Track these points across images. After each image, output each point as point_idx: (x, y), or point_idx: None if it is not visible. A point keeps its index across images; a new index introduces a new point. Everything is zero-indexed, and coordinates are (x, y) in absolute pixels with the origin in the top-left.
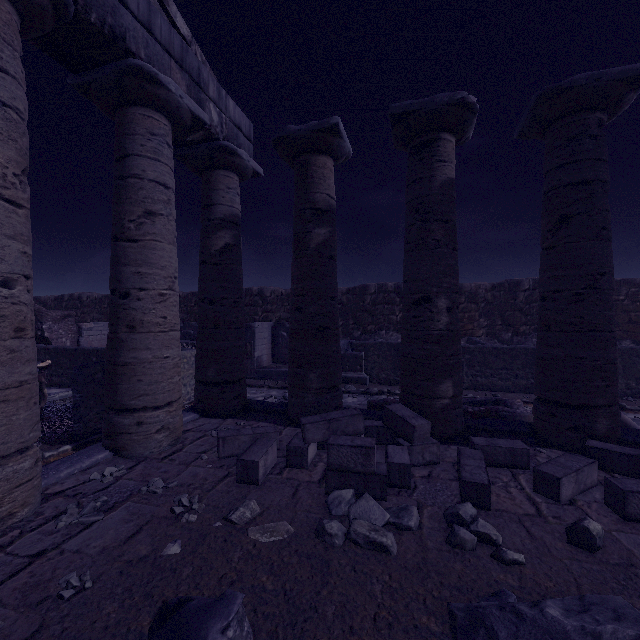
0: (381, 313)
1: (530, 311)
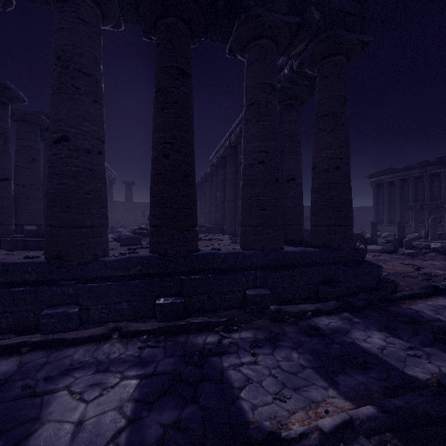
0: None
1: None
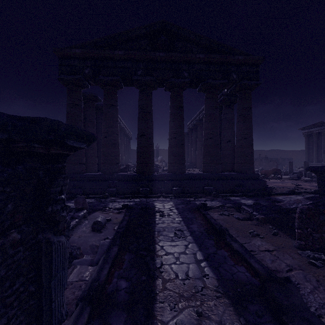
0: None
1: None
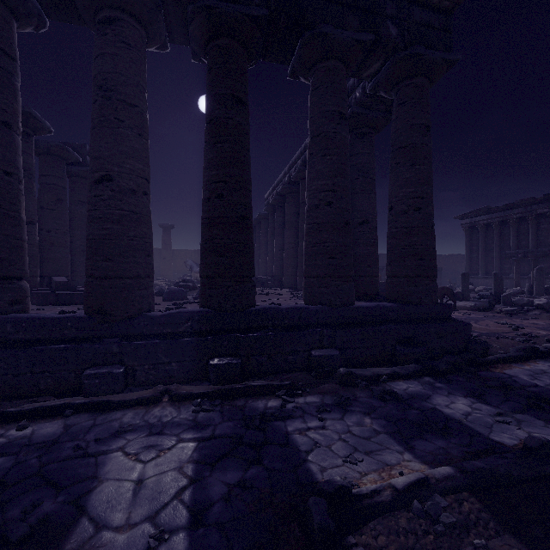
0: None
1: None
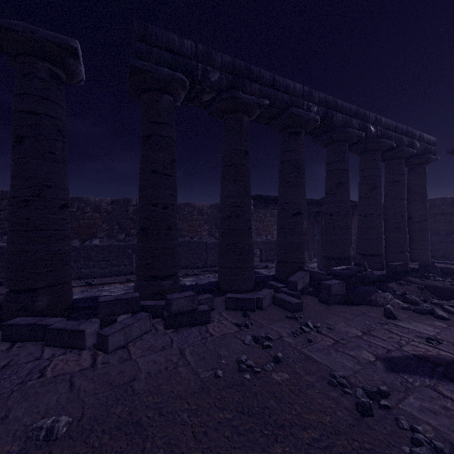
0: (5, 218)
1: (137, 219)
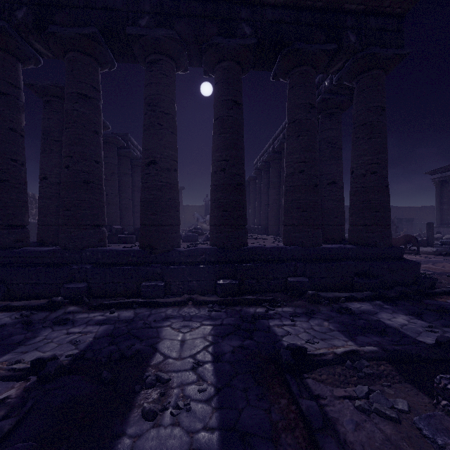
0: None
1: None
